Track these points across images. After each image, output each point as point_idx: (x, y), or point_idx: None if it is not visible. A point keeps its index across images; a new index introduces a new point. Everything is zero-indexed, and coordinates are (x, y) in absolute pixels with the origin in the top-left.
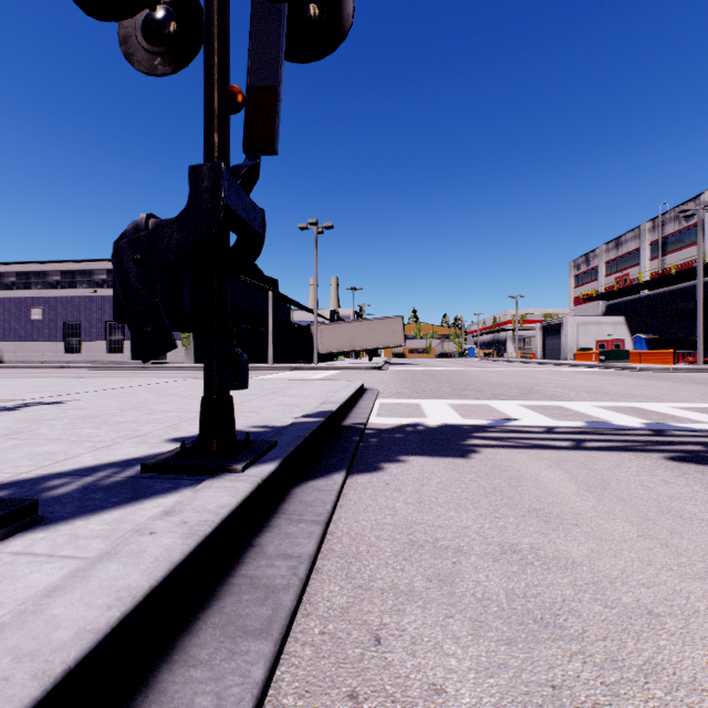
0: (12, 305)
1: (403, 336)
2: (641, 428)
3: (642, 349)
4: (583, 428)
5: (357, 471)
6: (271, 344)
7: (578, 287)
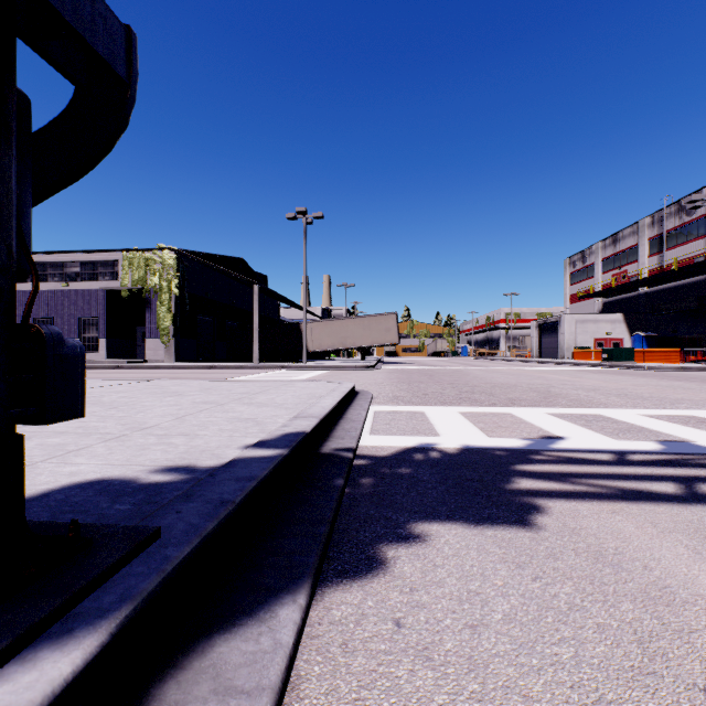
0: None
1: (397, 334)
2: None
3: (641, 347)
4: (666, 454)
5: (335, 574)
6: (257, 342)
7: (573, 284)
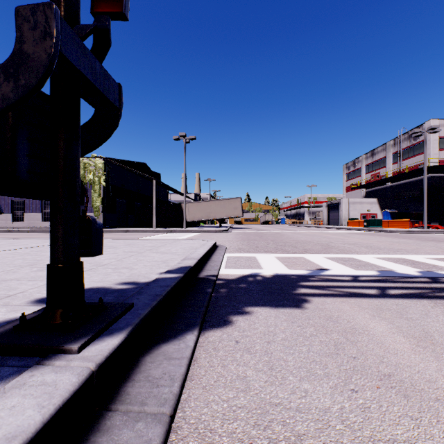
0: None
1: (241, 210)
2: (419, 276)
3: (387, 218)
4: (379, 277)
5: (209, 326)
6: (155, 215)
7: (348, 180)
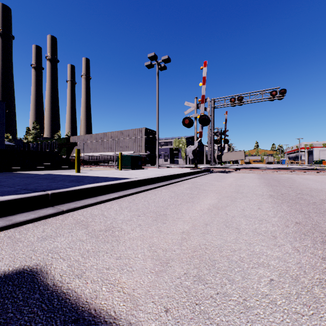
0: None
1: (244, 156)
2: None
3: None
4: None
5: None
6: (205, 159)
7: None
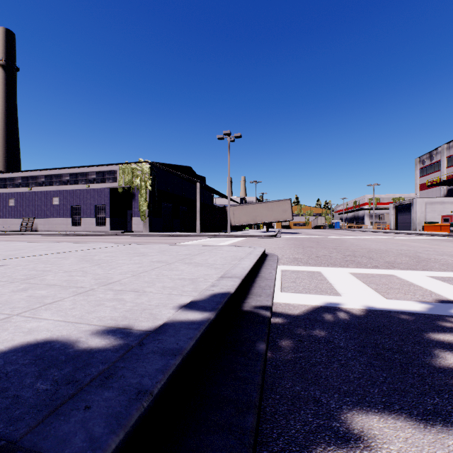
0: (42, 196)
1: (291, 213)
2: None
3: None
4: None
5: None
6: (198, 219)
7: (422, 176)
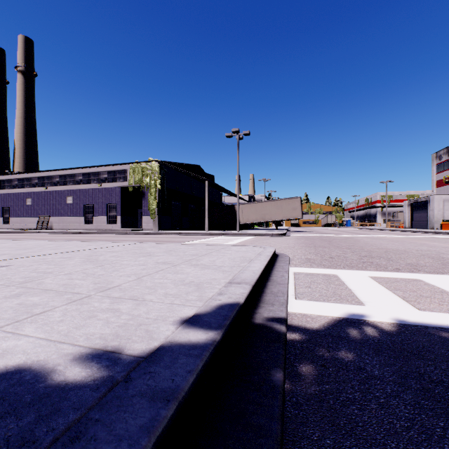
0: (57, 195)
1: (300, 211)
2: None
3: None
4: None
5: None
6: (207, 217)
7: (439, 172)
